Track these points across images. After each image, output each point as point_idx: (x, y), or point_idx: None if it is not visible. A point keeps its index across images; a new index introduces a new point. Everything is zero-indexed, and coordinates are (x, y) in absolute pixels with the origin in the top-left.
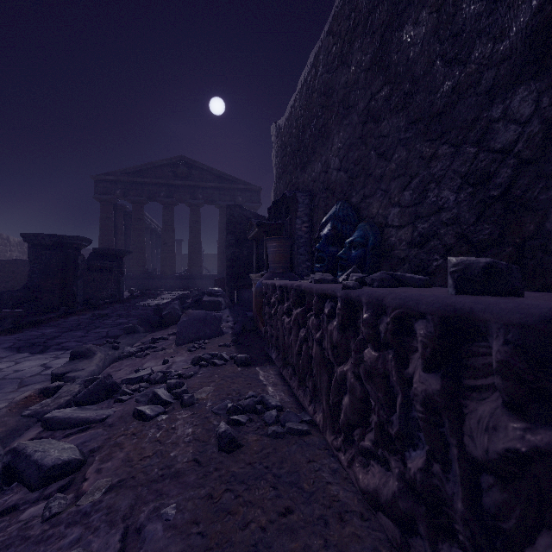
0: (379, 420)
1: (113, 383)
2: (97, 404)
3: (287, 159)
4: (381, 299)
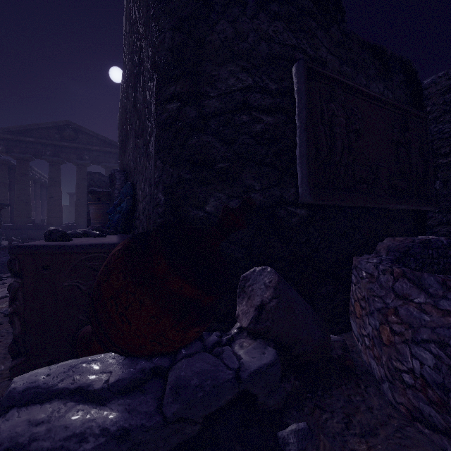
0: None
1: None
2: None
3: (120, 145)
4: None
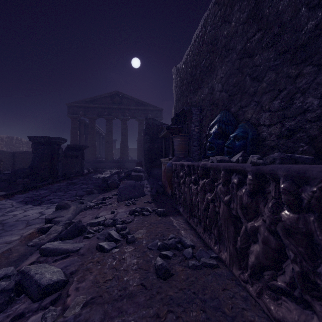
0: (302, 270)
1: (82, 226)
2: (73, 239)
3: (184, 87)
4: (303, 172)
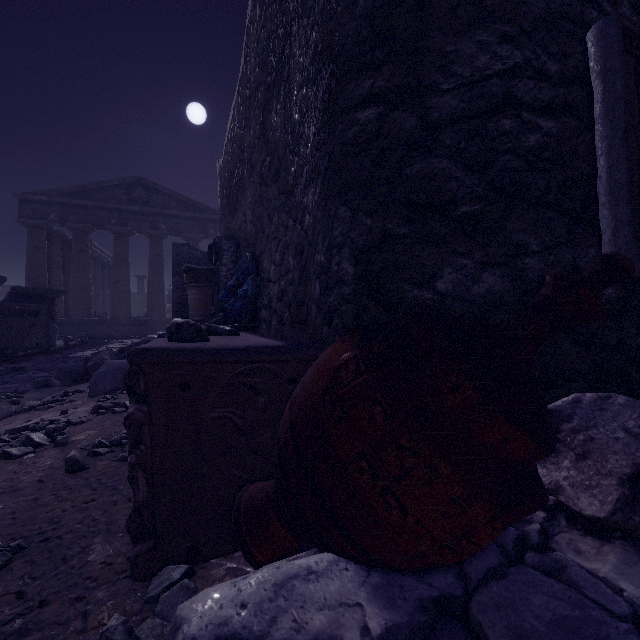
0: None
1: None
2: None
3: (224, 201)
4: None
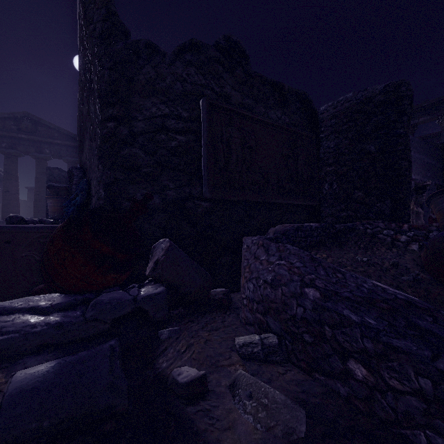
0: None
1: None
2: None
3: (79, 143)
4: None
